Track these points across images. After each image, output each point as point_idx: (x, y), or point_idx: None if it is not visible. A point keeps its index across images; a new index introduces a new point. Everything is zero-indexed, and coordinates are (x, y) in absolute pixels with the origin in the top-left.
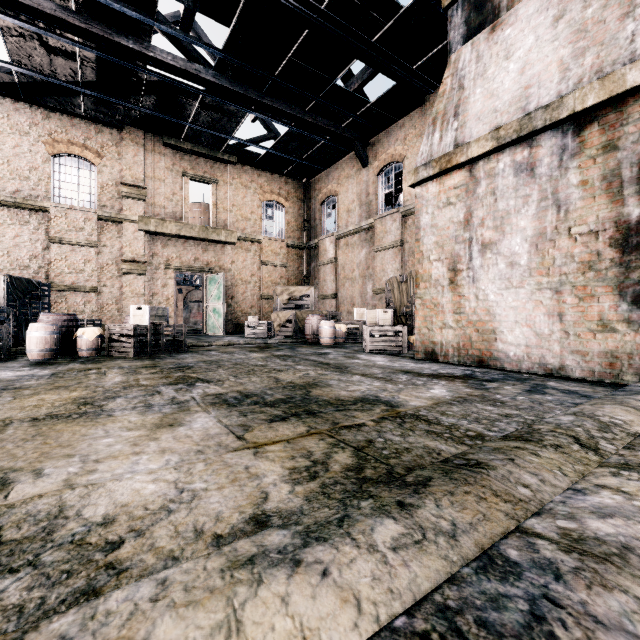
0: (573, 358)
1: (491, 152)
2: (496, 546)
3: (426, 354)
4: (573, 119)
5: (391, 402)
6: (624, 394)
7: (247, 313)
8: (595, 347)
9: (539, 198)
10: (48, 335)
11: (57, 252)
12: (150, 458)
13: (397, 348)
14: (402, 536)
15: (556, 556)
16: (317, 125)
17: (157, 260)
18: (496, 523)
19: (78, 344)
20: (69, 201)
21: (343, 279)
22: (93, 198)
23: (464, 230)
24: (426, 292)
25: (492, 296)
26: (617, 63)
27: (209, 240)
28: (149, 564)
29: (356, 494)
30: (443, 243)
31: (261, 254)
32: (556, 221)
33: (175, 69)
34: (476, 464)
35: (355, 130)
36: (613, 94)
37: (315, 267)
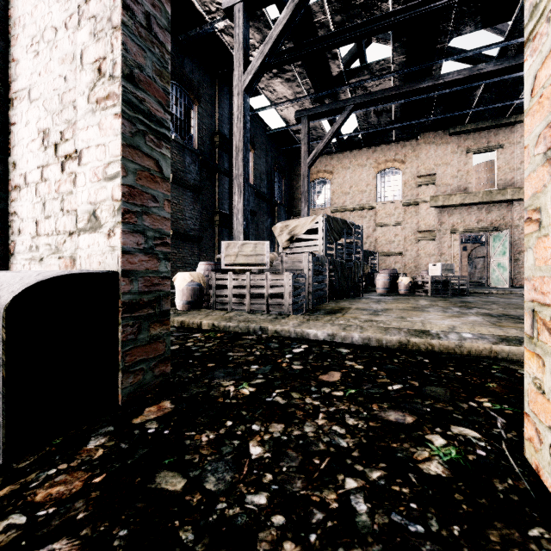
0: None
1: None
2: None
3: None
4: None
5: None
6: None
7: None
8: None
9: None
10: (385, 281)
11: (379, 232)
12: (449, 321)
13: None
14: None
15: None
16: None
17: (444, 227)
18: None
19: (399, 286)
20: (385, 198)
21: None
22: (399, 192)
23: None
24: None
25: None
26: None
27: (493, 202)
28: None
29: None
30: None
31: None
32: None
33: (459, 80)
34: None
35: None
36: None
37: None
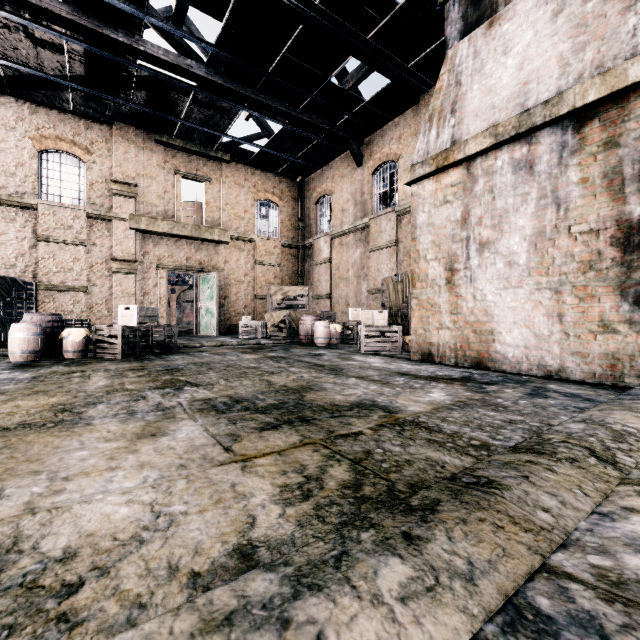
0: (573, 360)
1: (489, 149)
2: (522, 592)
3: (422, 355)
4: (573, 115)
5: (389, 407)
6: (631, 398)
7: (241, 313)
8: (596, 348)
9: (538, 196)
10: (31, 336)
11: (44, 250)
12: (126, 474)
13: (393, 349)
14: (411, 581)
15: (596, 607)
16: (311, 123)
17: (148, 259)
18: (518, 560)
19: (63, 345)
20: (57, 198)
21: (338, 279)
22: (82, 195)
23: (461, 229)
24: (422, 292)
25: (490, 296)
26: (618, 58)
27: (202, 239)
28: (110, 614)
29: (355, 522)
30: (440, 242)
31: (255, 253)
32: (556, 220)
33: (166, 64)
34: (487, 483)
35: (350, 129)
36: (614, 89)
37: (309, 267)
